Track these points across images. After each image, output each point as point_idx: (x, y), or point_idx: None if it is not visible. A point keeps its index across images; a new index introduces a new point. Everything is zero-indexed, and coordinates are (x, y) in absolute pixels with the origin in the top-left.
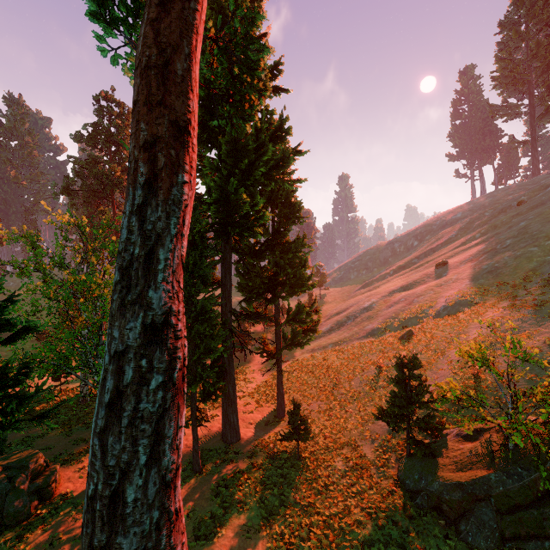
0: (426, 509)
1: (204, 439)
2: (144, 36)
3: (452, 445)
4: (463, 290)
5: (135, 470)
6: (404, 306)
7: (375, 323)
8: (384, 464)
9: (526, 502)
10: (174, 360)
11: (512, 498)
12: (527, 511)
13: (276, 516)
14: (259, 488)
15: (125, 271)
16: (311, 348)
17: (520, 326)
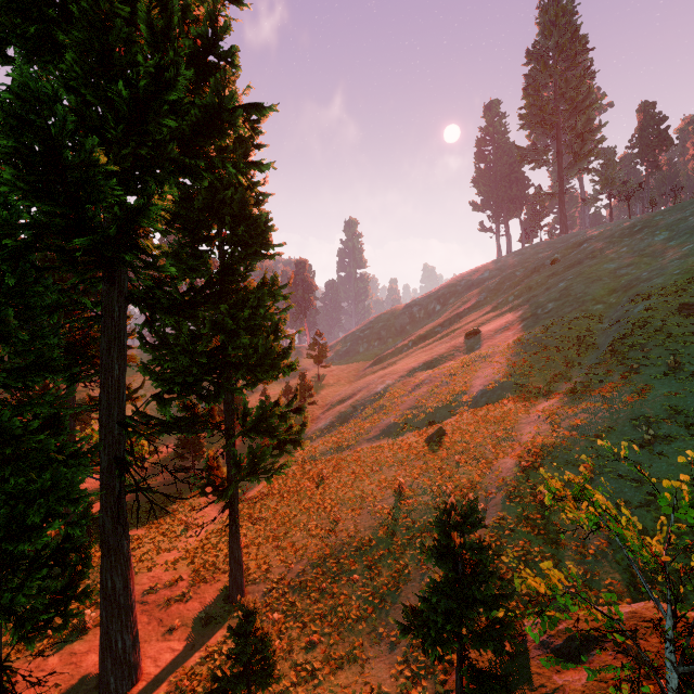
0: None
1: None
2: None
3: (539, 674)
4: (504, 369)
5: None
6: (429, 390)
7: (391, 416)
8: None
9: None
10: None
11: None
12: None
13: None
14: None
15: None
16: (301, 456)
17: (589, 420)
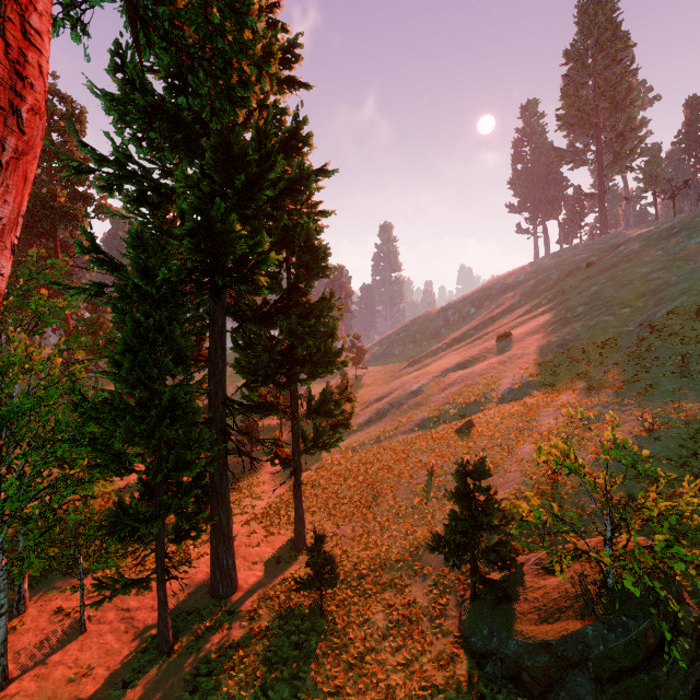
0: (500, 680)
1: (181, 595)
2: None
3: (530, 581)
4: (531, 369)
5: None
6: (461, 389)
7: (425, 412)
8: (441, 612)
9: (634, 664)
10: None
11: (616, 660)
12: (635, 677)
13: None
14: (260, 671)
15: None
16: (344, 447)
17: (600, 412)
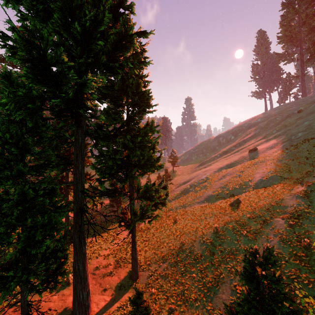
0: None
1: (54, 314)
2: None
3: None
4: (273, 168)
5: None
6: (230, 179)
7: (210, 191)
8: None
9: None
10: None
11: None
12: None
13: None
14: None
15: None
16: (165, 208)
17: None
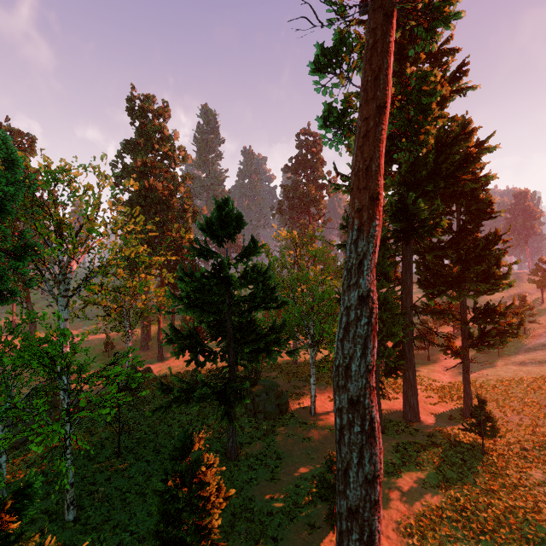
0: None
1: (385, 411)
2: (356, 156)
3: None
4: None
5: (355, 358)
6: None
7: None
8: None
9: None
10: (372, 313)
11: None
12: None
13: (452, 484)
14: (436, 460)
15: (349, 271)
16: (519, 360)
17: None
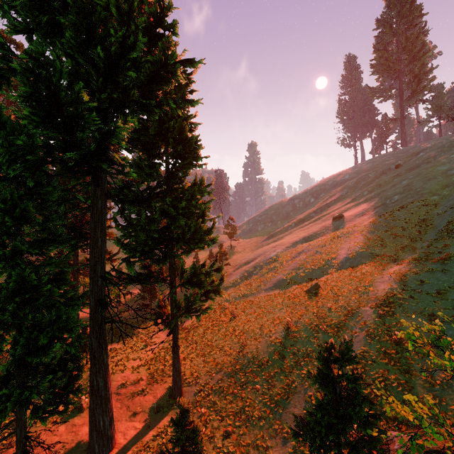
0: None
1: (62, 453)
2: None
3: None
4: (363, 242)
5: None
6: (307, 257)
7: (281, 274)
8: None
9: None
10: None
11: None
12: None
13: None
14: None
15: None
16: (220, 299)
17: (431, 281)
